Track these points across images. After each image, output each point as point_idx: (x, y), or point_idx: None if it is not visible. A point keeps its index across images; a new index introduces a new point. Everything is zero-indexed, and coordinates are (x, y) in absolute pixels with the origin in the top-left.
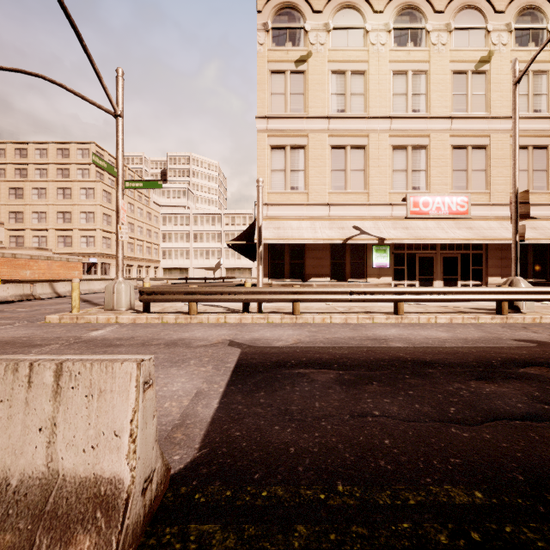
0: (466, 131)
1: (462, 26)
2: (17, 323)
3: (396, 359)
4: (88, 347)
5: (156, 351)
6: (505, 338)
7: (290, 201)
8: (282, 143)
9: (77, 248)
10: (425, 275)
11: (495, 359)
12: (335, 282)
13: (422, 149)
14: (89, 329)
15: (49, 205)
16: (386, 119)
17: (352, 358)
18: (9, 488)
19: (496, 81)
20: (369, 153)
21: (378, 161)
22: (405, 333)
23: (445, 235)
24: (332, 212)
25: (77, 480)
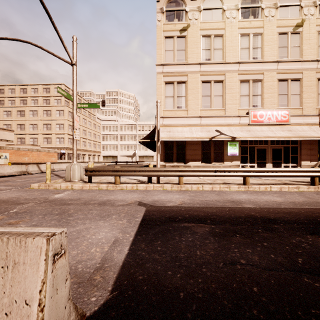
0: (287, 69)
1: (285, 4)
2: (14, 188)
3: (250, 217)
4: (51, 205)
5: (92, 208)
6: None
7: (176, 115)
8: (172, 80)
9: (54, 145)
10: (261, 160)
11: (319, 218)
12: (204, 164)
13: (259, 81)
14: (54, 193)
15: (39, 120)
16: (236, 64)
17: (219, 216)
18: None
19: (306, 38)
20: (225, 85)
21: (231, 89)
22: (252, 197)
23: (274, 135)
24: (202, 121)
25: None
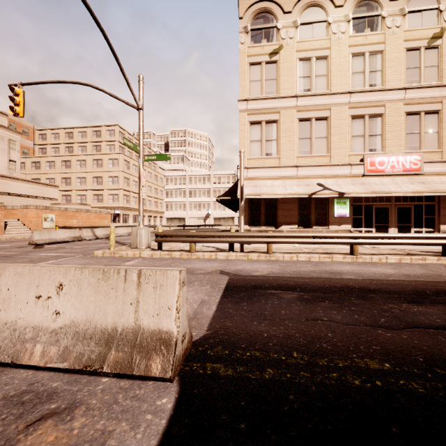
0: (419, 99)
1: (415, 9)
2: (77, 256)
3: (346, 287)
4: None
5: None
6: (445, 275)
7: (265, 165)
8: (258, 120)
9: (106, 203)
10: (381, 223)
11: (429, 290)
12: (302, 228)
13: (378, 117)
14: (124, 260)
15: (87, 172)
16: (345, 94)
17: (311, 285)
18: (118, 332)
19: None
20: (331, 123)
21: (339, 129)
22: (357, 269)
23: (399, 189)
24: (299, 172)
25: (150, 331)
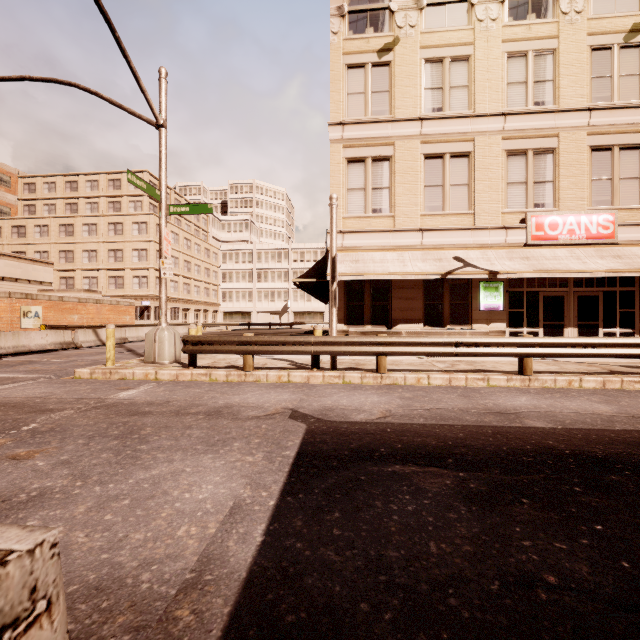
0: (611, 126)
1: None
2: (42, 378)
3: (546, 452)
4: (108, 415)
5: (192, 424)
6: None
7: (371, 227)
8: (361, 155)
9: (129, 290)
10: (552, 320)
11: None
12: (430, 329)
13: (548, 153)
14: (119, 388)
15: (100, 243)
16: (498, 117)
17: (474, 447)
18: None
19: None
20: (474, 162)
21: (487, 171)
22: (542, 403)
23: (583, 267)
24: (425, 240)
25: None
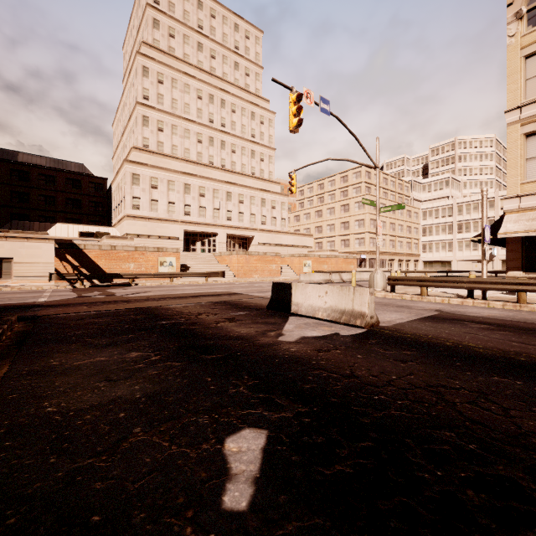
0: None
1: None
2: None
3: None
4: None
5: (390, 307)
6: None
7: None
8: None
9: (353, 248)
10: None
11: None
12: None
13: None
14: None
15: (336, 219)
16: None
17: (518, 325)
18: (346, 311)
19: None
20: None
21: None
22: None
23: None
24: None
25: (357, 311)
